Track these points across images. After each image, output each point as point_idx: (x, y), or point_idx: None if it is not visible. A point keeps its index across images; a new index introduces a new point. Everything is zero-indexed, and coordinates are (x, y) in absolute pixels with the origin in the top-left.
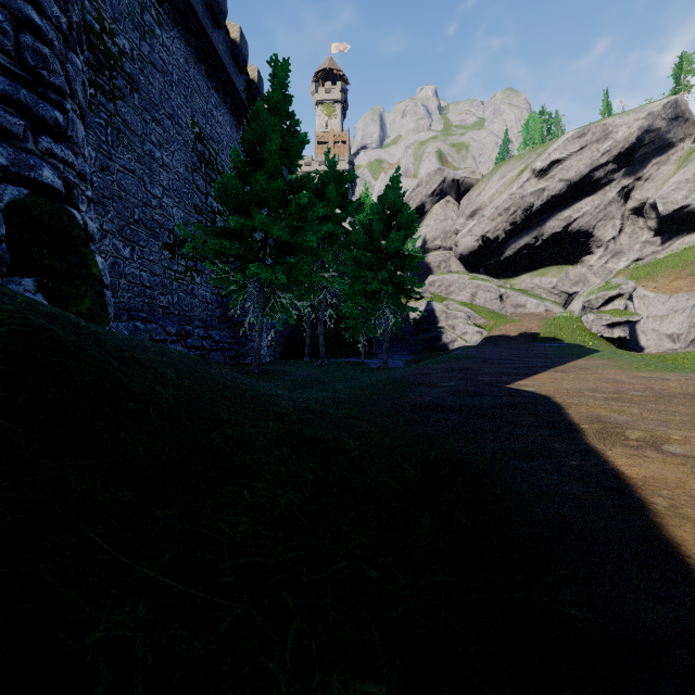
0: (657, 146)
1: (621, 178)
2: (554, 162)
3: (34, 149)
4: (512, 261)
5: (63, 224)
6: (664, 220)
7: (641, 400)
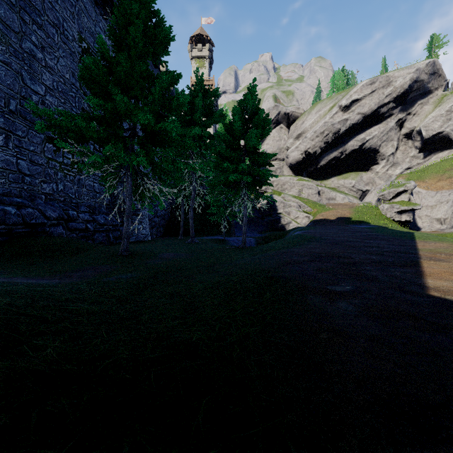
0: (421, 92)
1: (398, 113)
2: (354, 101)
3: None
4: (325, 168)
5: None
6: (426, 142)
7: None
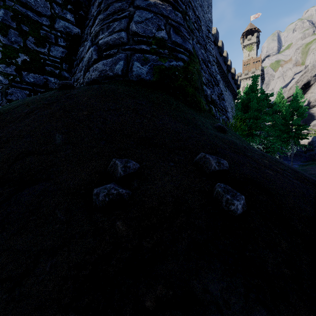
0: None
1: None
2: None
3: None
4: None
5: None
6: None
7: None
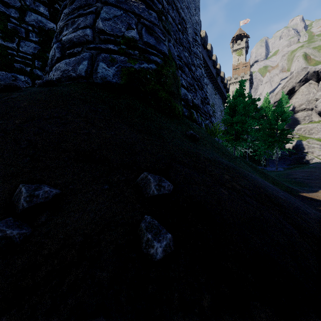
0: None
1: None
2: None
3: None
4: None
5: None
6: None
7: None
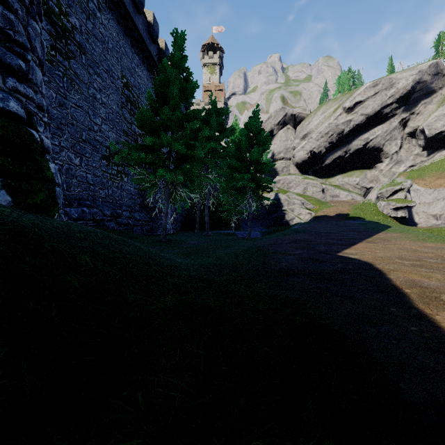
0: (424, 92)
1: (401, 113)
2: (357, 102)
3: (2, 86)
4: (330, 167)
5: (24, 140)
6: (429, 140)
7: (438, 266)
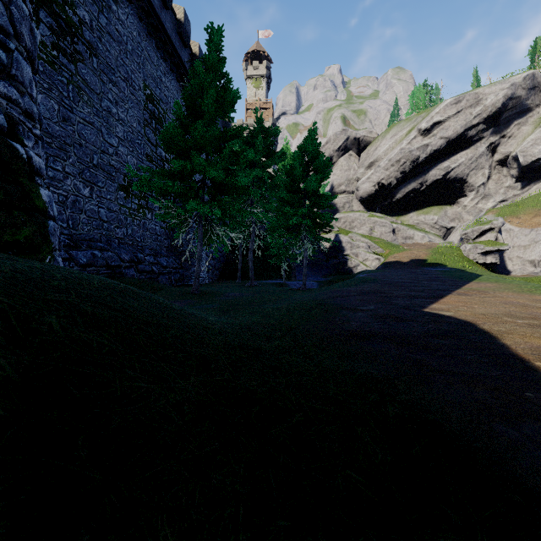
0: (518, 110)
1: (489, 136)
2: (436, 123)
3: None
4: (401, 202)
5: (3, 156)
6: (523, 170)
7: None
